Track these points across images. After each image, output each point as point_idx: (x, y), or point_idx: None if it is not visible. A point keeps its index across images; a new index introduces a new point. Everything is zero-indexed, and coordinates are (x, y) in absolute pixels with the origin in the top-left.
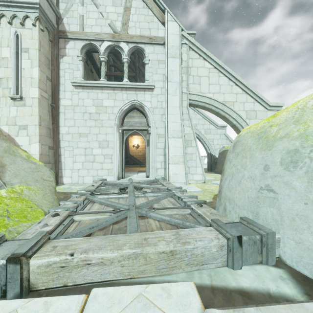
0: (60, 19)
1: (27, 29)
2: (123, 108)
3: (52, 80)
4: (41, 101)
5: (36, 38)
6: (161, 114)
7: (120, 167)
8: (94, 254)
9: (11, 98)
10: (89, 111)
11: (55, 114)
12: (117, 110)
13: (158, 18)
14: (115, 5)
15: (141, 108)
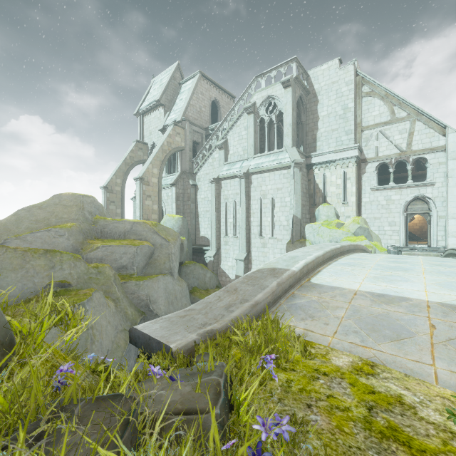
0: (362, 152)
1: (349, 168)
2: (407, 200)
3: (358, 189)
4: (355, 203)
5: (354, 172)
6: (442, 201)
7: (404, 239)
8: (416, 252)
9: (342, 203)
10: (381, 204)
11: (359, 207)
12: (402, 202)
13: (439, 133)
14: (400, 133)
15: (423, 198)
